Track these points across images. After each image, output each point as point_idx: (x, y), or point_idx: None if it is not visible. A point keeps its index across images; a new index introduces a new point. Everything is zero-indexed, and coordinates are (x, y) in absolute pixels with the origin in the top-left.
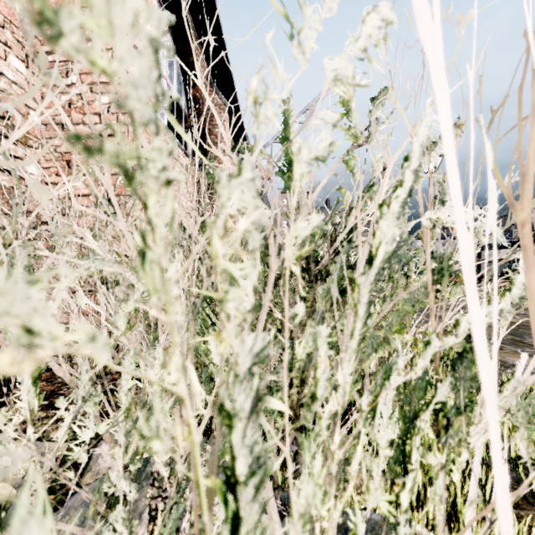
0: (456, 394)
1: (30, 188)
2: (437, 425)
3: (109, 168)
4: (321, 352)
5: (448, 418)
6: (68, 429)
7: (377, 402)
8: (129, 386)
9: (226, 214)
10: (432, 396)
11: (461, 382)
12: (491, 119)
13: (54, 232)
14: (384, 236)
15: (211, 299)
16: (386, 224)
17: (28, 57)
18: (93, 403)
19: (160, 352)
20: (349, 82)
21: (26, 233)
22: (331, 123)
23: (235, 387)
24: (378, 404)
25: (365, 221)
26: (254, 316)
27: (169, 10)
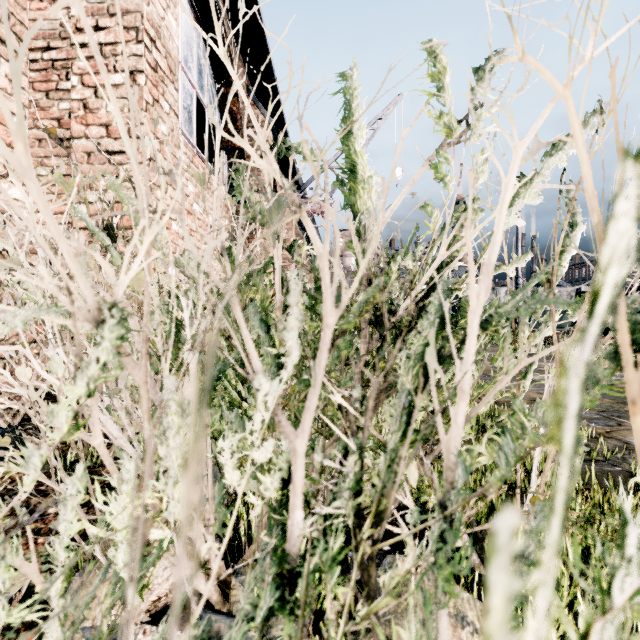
0: None
1: None
2: None
3: (25, 136)
4: (495, 600)
5: None
6: None
7: None
8: (73, 533)
9: None
10: None
11: None
12: None
13: None
14: (617, 242)
15: (243, 364)
16: (625, 210)
17: None
18: (3, 566)
19: (131, 469)
20: None
21: None
22: None
23: None
24: None
25: (461, 254)
26: None
27: (199, 3)
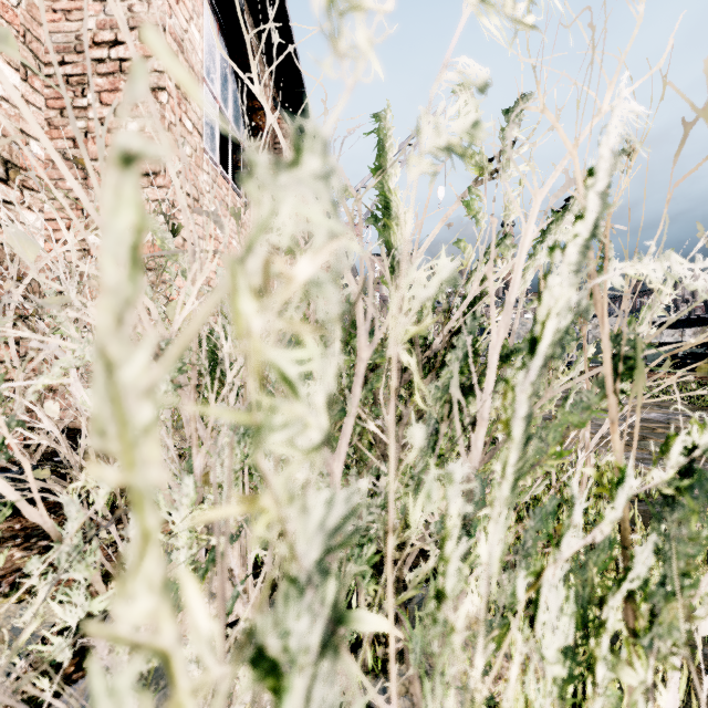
0: (665, 564)
1: (9, 239)
2: (627, 608)
3: None
4: (452, 510)
5: (652, 603)
6: (34, 614)
7: (540, 584)
8: None
9: (267, 245)
10: (627, 569)
11: (673, 544)
12: (683, 137)
13: (41, 303)
14: (554, 303)
15: None
16: (558, 282)
17: (26, 66)
18: (84, 565)
19: (191, 485)
20: (507, 12)
21: (1, 305)
22: (475, 84)
23: (289, 604)
24: (542, 586)
25: (494, 289)
26: (329, 455)
27: (222, 9)
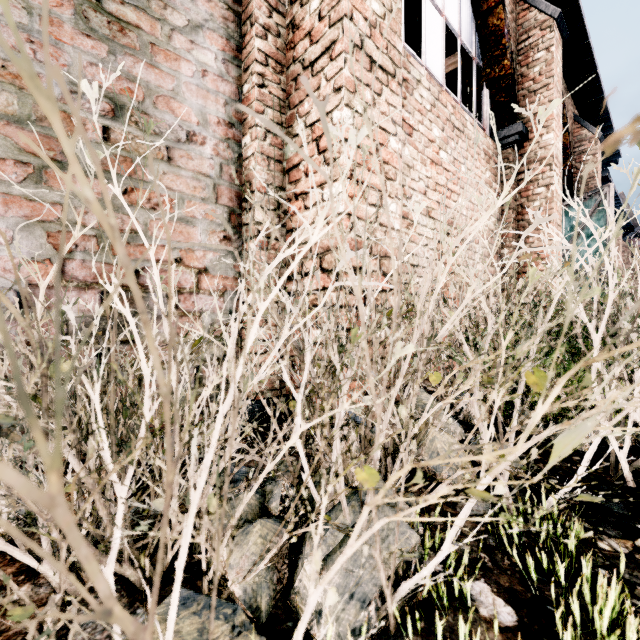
0: None
1: None
2: None
3: None
4: None
5: None
6: None
7: None
8: None
9: None
10: None
11: None
12: None
13: None
14: None
15: None
16: None
17: None
18: None
19: None
20: None
21: None
22: None
23: None
24: None
25: None
26: None
27: None
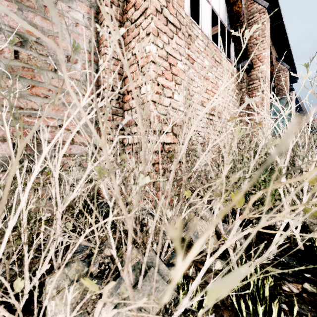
0: None
1: None
2: None
3: None
4: None
5: None
6: None
7: None
8: None
9: None
10: None
11: None
12: None
13: None
14: None
15: None
16: None
17: None
18: None
19: None
20: None
21: None
22: None
23: None
24: None
25: None
26: None
27: None
